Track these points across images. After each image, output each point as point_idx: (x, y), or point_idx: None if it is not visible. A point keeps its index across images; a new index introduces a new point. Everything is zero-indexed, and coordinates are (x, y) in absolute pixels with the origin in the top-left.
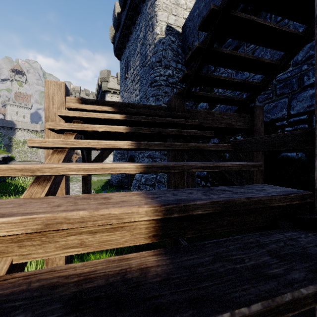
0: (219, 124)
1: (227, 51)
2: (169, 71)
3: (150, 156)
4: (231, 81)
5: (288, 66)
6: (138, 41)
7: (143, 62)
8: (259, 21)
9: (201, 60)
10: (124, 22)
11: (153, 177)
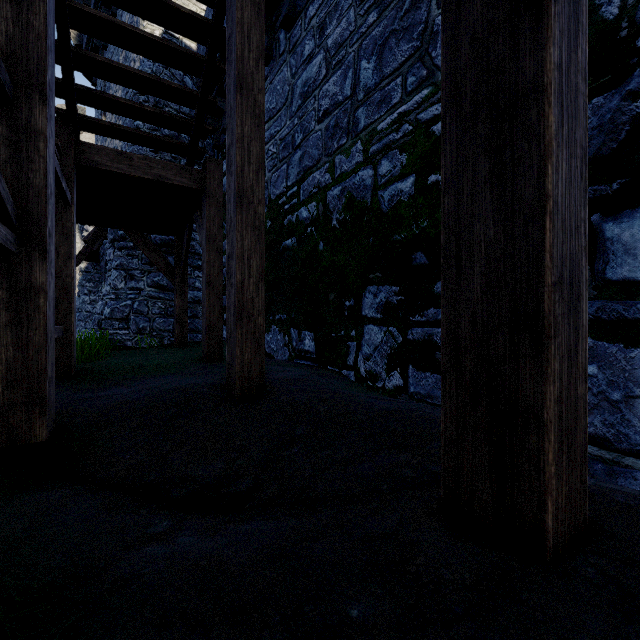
0: (142, 174)
1: (102, 58)
2: None
3: (123, 266)
4: (140, 108)
5: (214, 100)
6: (121, 52)
7: (126, 92)
8: (125, 26)
9: (62, 62)
10: (94, 7)
11: (126, 305)
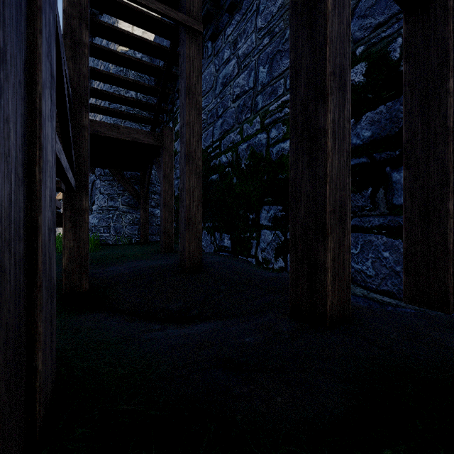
0: (125, 137)
1: (105, 72)
2: (132, 92)
3: (106, 192)
4: (125, 99)
5: (169, 92)
6: None
7: None
8: (119, 53)
9: None
10: None
11: (108, 217)
